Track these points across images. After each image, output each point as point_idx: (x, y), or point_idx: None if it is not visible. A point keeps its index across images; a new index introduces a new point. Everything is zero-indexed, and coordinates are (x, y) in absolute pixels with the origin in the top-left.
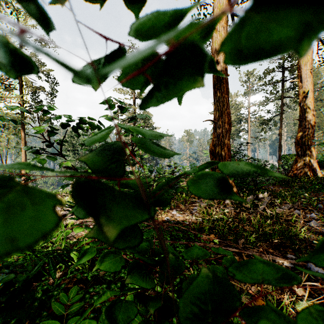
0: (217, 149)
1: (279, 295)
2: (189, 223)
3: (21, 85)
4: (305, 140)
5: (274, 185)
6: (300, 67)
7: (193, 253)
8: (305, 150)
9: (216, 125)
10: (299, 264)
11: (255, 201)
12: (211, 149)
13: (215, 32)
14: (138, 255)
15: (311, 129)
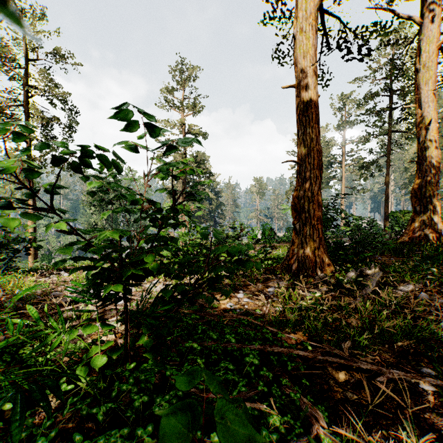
0: (302, 202)
1: None
2: (263, 312)
3: (27, 116)
4: (425, 191)
5: (381, 254)
6: (418, 87)
7: None
8: (426, 204)
9: (301, 168)
10: None
11: (359, 278)
12: (293, 203)
13: (299, 32)
14: None
15: (434, 175)
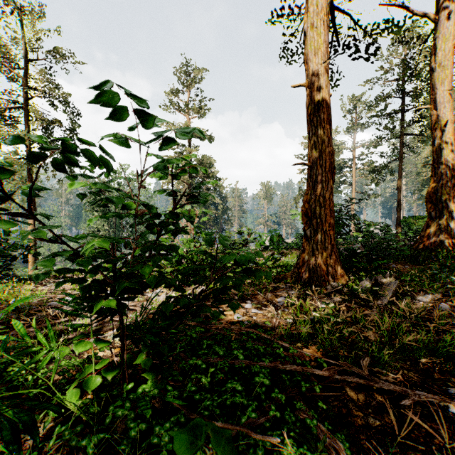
0: (313, 207)
1: None
2: (273, 325)
3: (27, 118)
4: (441, 196)
5: (395, 261)
6: (434, 87)
7: None
8: (441, 209)
9: (312, 171)
10: None
11: (374, 288)
12: (304, 208)
13: (310, 28)
14: None
15: (450, 178)
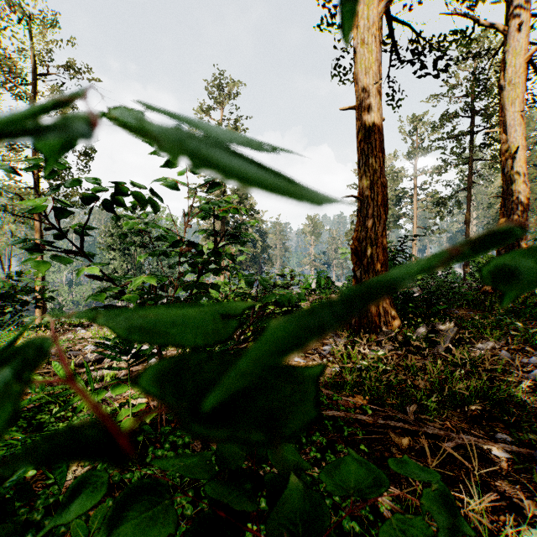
0: (364, 245)
1: (489, 514)
2: None
3: None
4: None
5: (459, 307)
6: (503, 108)
7: (348, 478)
8: (512, 247)
9: (362, 205)
10: (521, 452)
11: (430, 335)
12: (353, 246)
13: (361, 44)
14: (214, 489)
15: (521, 212)
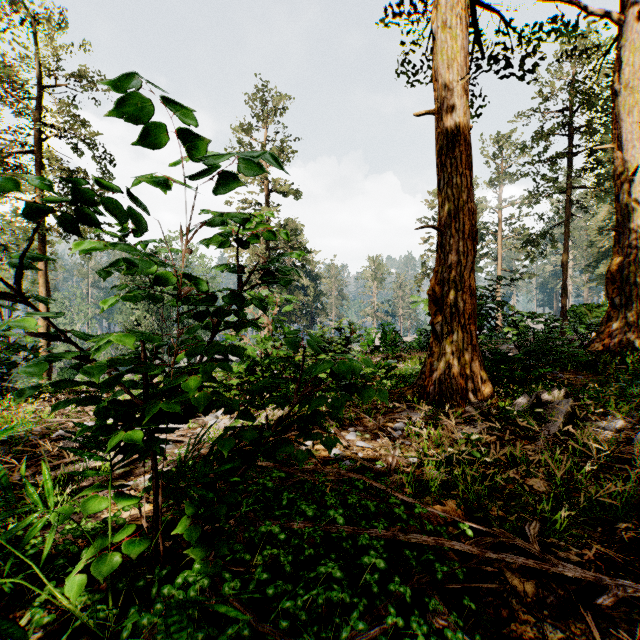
0: (446, 290)
1: None
2: (389, 466)
3: (37, 165)
4: (628, 274)
5: (563, 369)
6: (617, 118)
7: None
8: (629, 294)
9: (443, 239)
10: None
11: (537, 409)
12: (432, 292)
13: (442, 28)
14: None
15: None
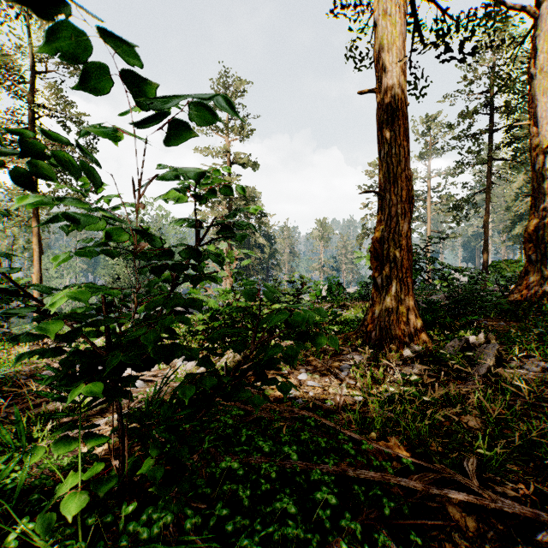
0: (386, 247)
1: None
2: (337, 404)
3: None
4: (543, 234)
5: (486, 316)
6: (534, 98)
7: None
8: (544, 251)
9: (383, 202)
10: None
11: (467, 353)
12: (373, 249)
13: (382, 17)
14: None
15: None
